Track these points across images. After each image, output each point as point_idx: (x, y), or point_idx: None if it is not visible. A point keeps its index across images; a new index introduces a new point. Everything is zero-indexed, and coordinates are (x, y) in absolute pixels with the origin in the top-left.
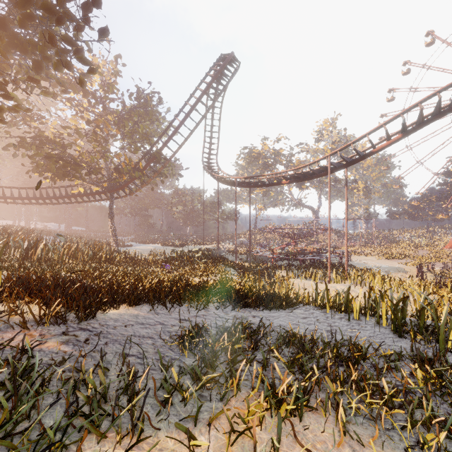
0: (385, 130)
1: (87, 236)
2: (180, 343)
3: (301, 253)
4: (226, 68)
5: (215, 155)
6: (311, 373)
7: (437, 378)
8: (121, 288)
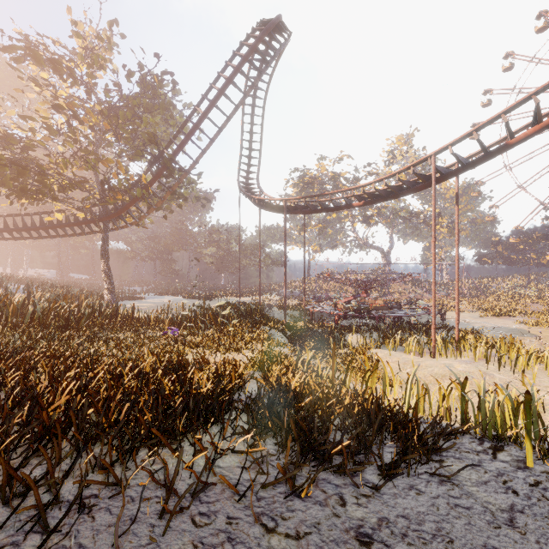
0: (537, 103)
1: (86, 285)
2: None
3: (377, 309)
4: (270, 35)
5: (256, 173)
6: None
7: None
8: None
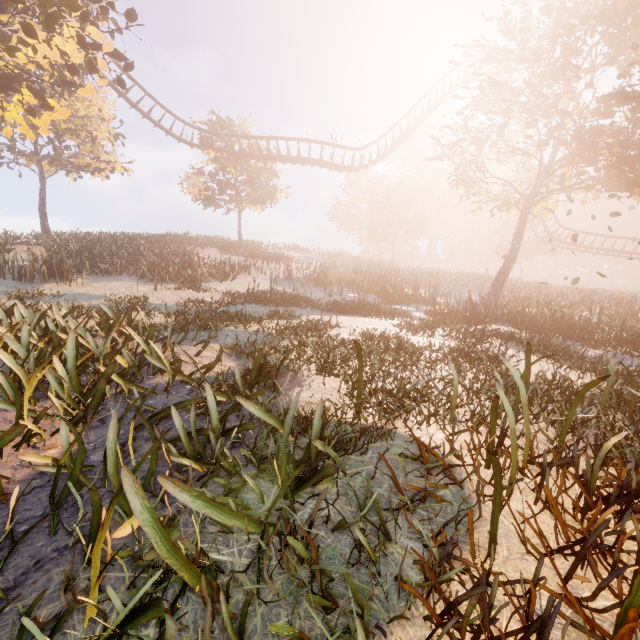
0: None
1: None
2: (632, 363)
3: None
4: None
5: None
6: None
7: None
8: None
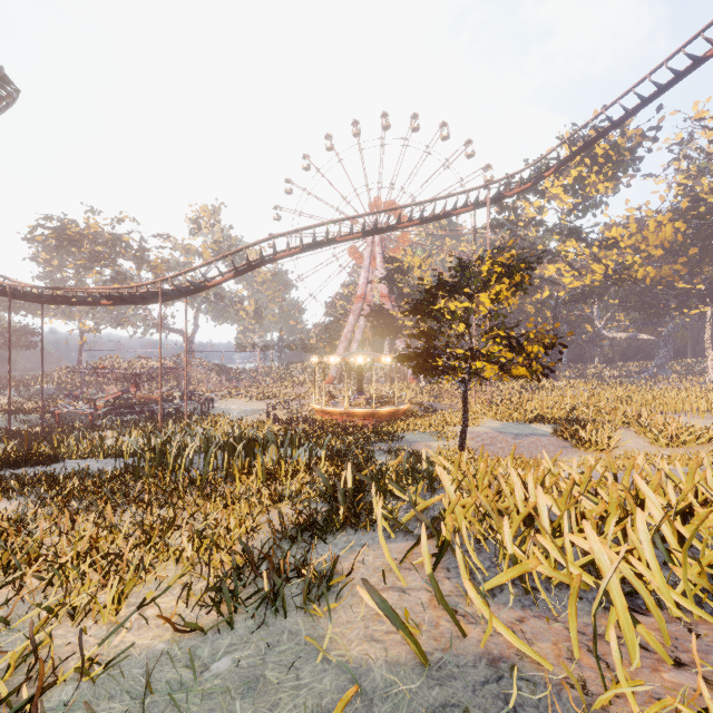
0: (216, 267)
1: None
2: None
3: (144, 403)
4: None
5: None
6: (3, 482)
7: (121, 473)
8: None
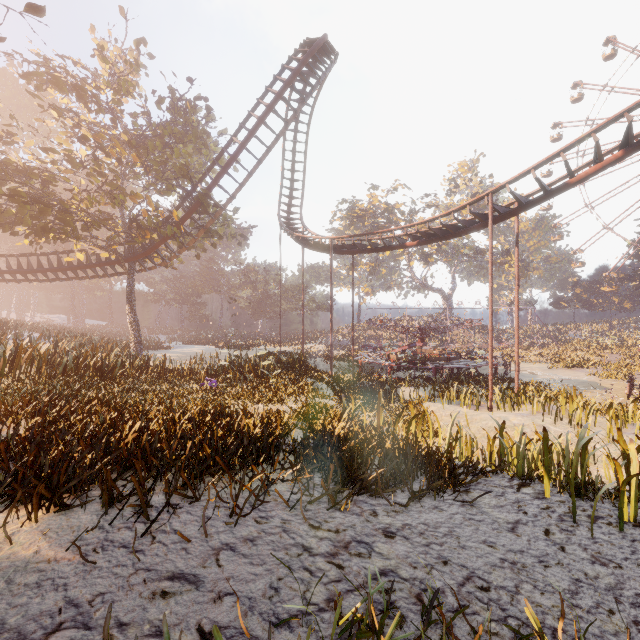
0: (596, 142)
1: (105, 333)
2: None
3: (434, 359)
4: (315, 57)
5: (299, 206)
6: None
7: None
8: (53, 449)
